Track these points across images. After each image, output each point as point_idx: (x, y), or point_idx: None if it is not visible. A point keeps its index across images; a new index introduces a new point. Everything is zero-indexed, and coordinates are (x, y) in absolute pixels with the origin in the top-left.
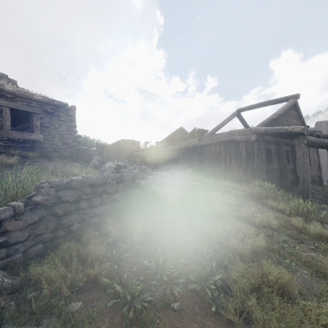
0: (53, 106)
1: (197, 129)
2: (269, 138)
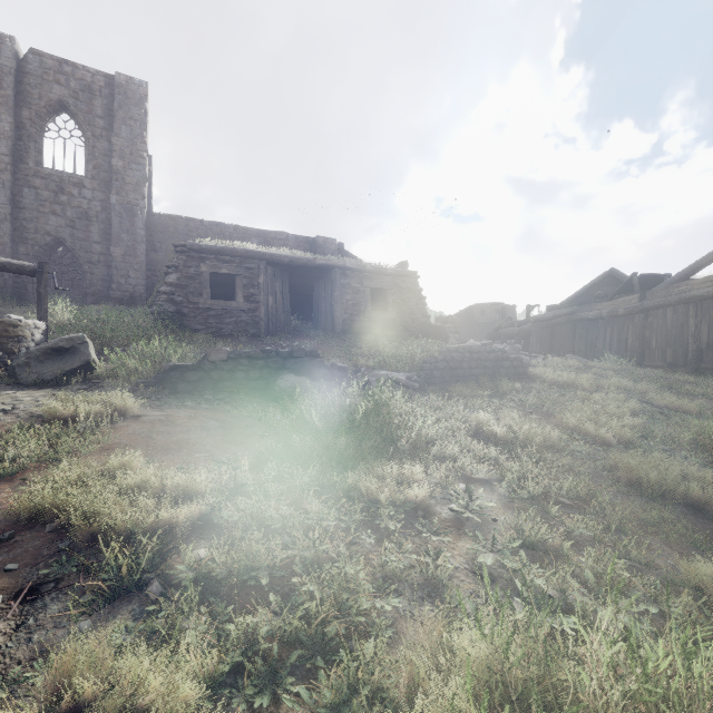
0: (403, 277)
1: (639, 276)
2: None
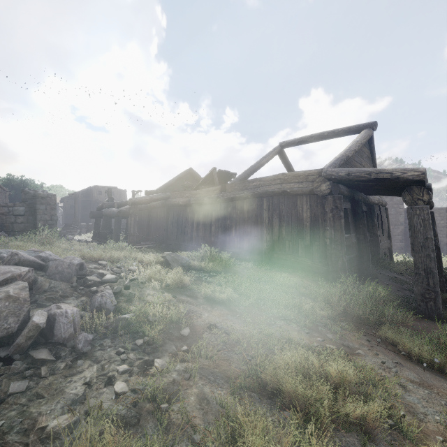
0: None
1: (217, 171)
2: (345, 190)
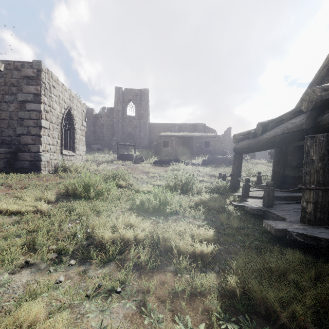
0: (215, 137)
1: None
2: None
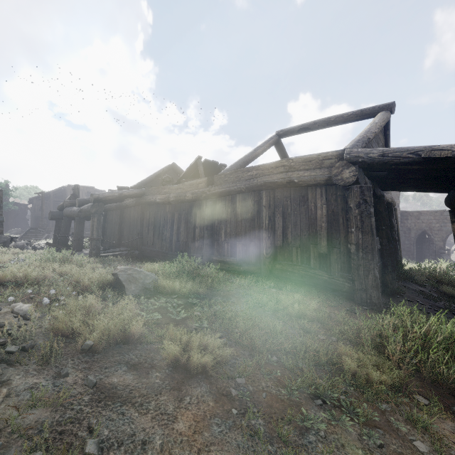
0: None
1: (203, 161)
2: (368, 180)
